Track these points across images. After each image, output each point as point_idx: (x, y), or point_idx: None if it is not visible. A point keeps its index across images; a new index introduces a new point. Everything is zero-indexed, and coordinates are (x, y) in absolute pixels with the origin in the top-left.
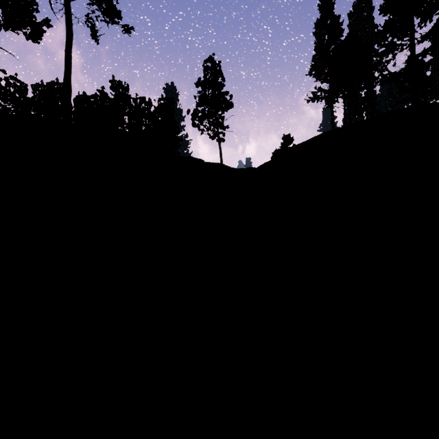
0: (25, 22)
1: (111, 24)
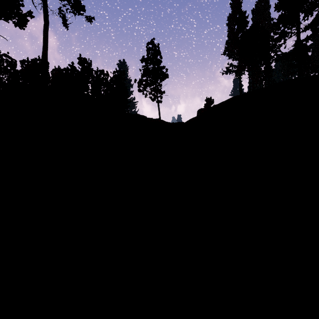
0: (13, 13)
1: (77, 15)
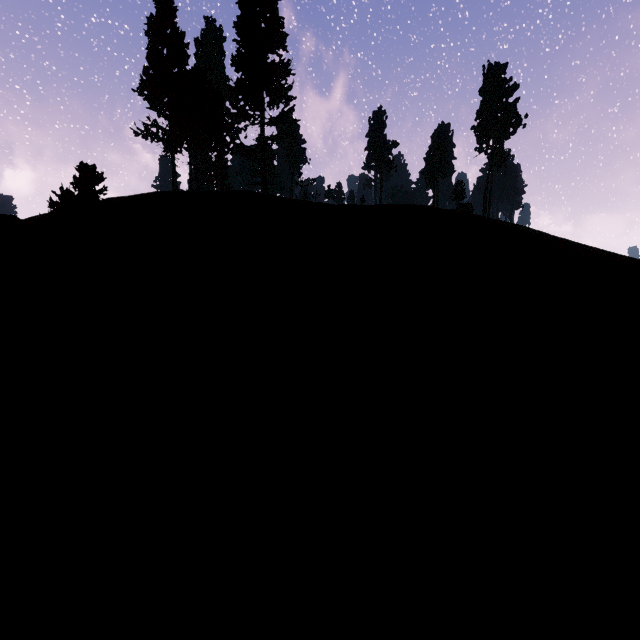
0: None
1: None
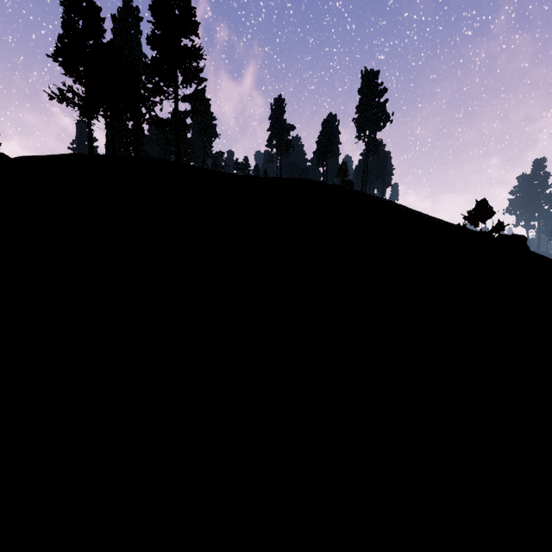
0: None
1: None
